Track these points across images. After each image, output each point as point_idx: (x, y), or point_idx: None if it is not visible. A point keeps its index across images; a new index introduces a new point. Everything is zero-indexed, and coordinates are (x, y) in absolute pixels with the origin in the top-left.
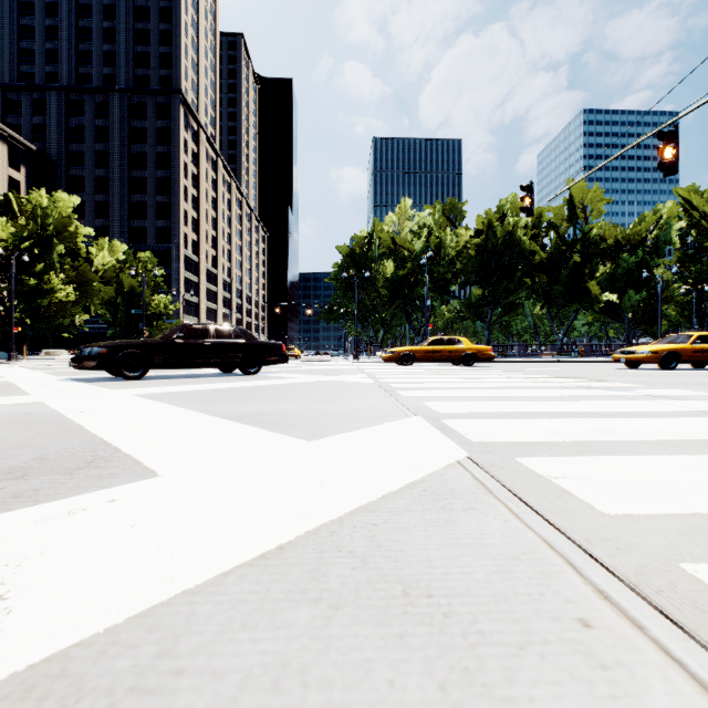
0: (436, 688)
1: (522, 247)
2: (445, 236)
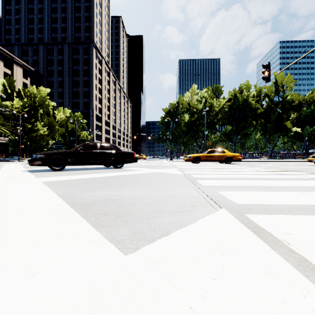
0: None
1: (251, 106)
2: (213, 101)
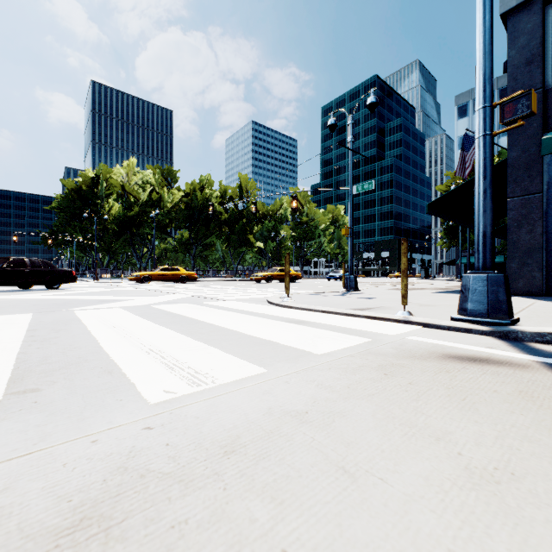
0: (194, 300)
1: (215, 209)
2: (164, 193)
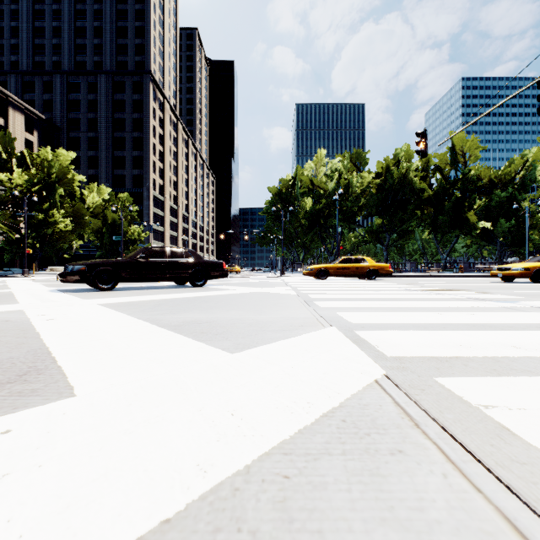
0: None
1: (414, 186)
2: (352, 178)
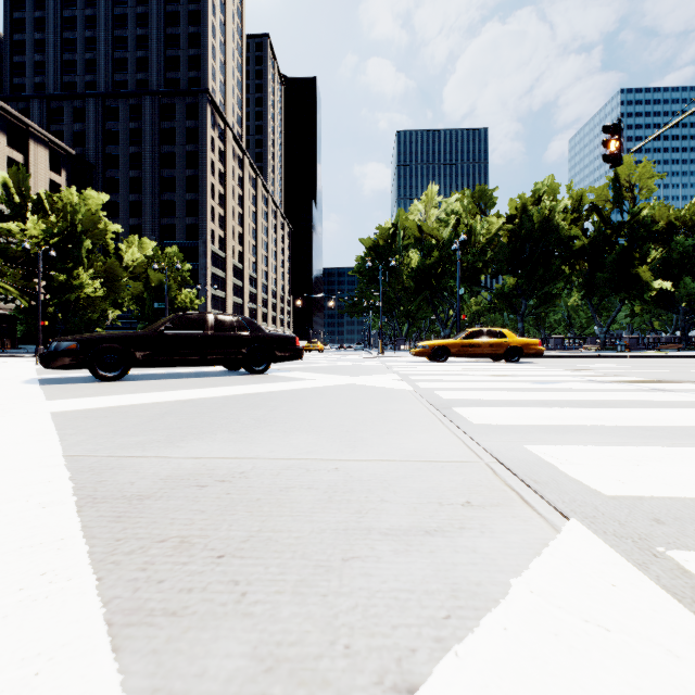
0: None
1: (561, 232)
2: (475, 222)
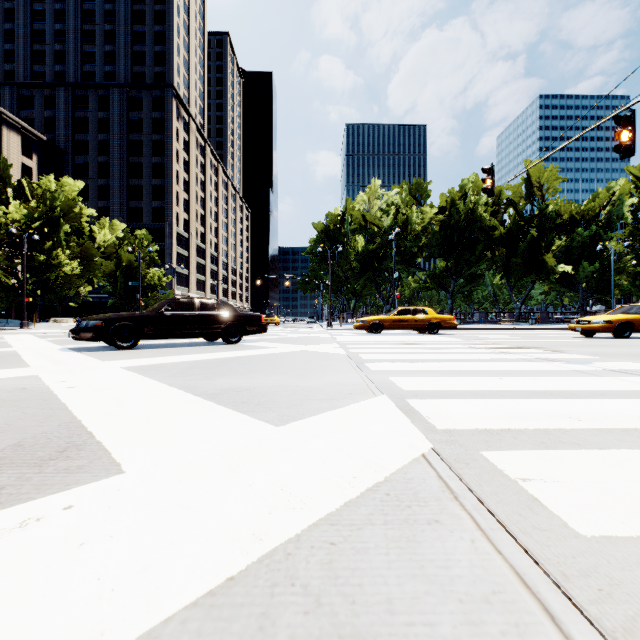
0: None
1: (483, 222)
2: (411, 213)
